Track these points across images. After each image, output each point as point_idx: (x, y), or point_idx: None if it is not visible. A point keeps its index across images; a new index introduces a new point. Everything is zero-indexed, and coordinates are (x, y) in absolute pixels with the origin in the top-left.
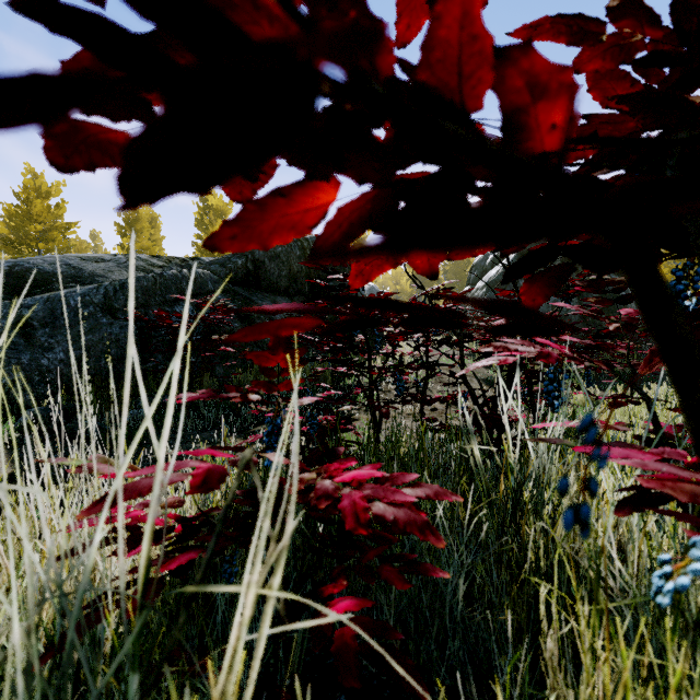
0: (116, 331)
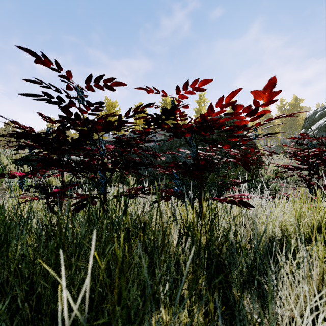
0: (166, 158)
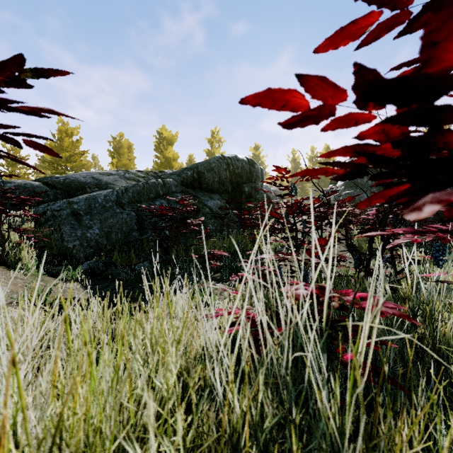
0: (125, 217)
